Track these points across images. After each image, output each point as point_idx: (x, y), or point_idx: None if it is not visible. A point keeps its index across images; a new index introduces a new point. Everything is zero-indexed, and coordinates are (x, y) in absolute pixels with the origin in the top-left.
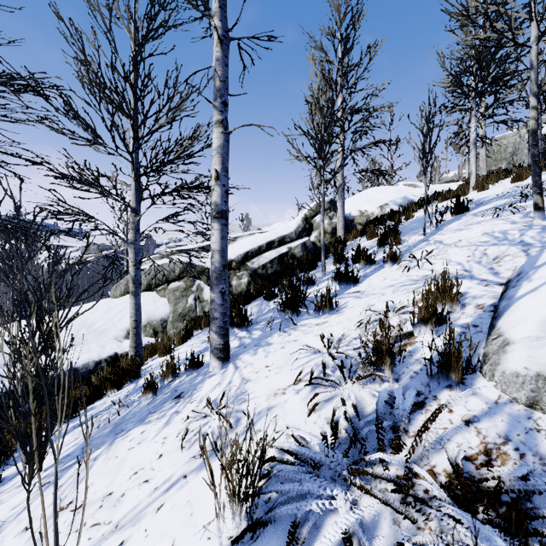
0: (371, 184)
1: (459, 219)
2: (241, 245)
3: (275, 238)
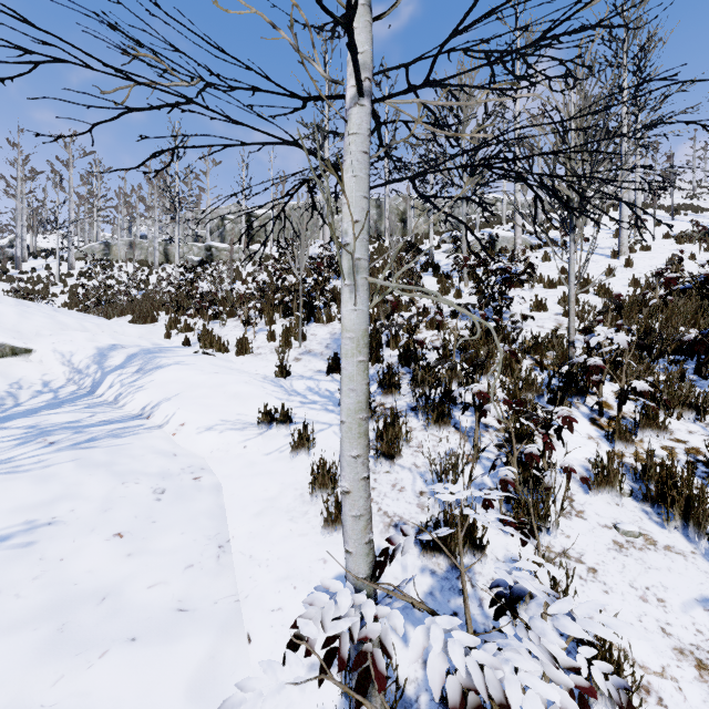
0: None
1: None
2: None
3: None
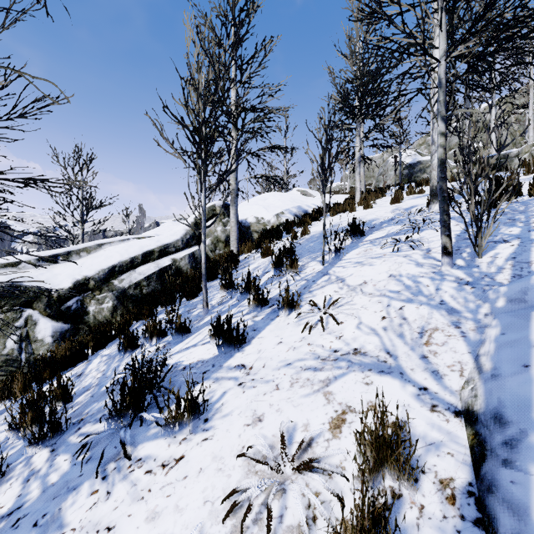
0: (269, 187)
1: (357, 247)
2: (106, 256)
3: (156, 247)
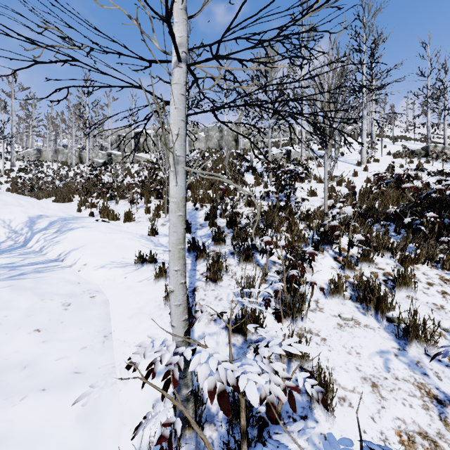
0: None
1: None
2: None
3: None
